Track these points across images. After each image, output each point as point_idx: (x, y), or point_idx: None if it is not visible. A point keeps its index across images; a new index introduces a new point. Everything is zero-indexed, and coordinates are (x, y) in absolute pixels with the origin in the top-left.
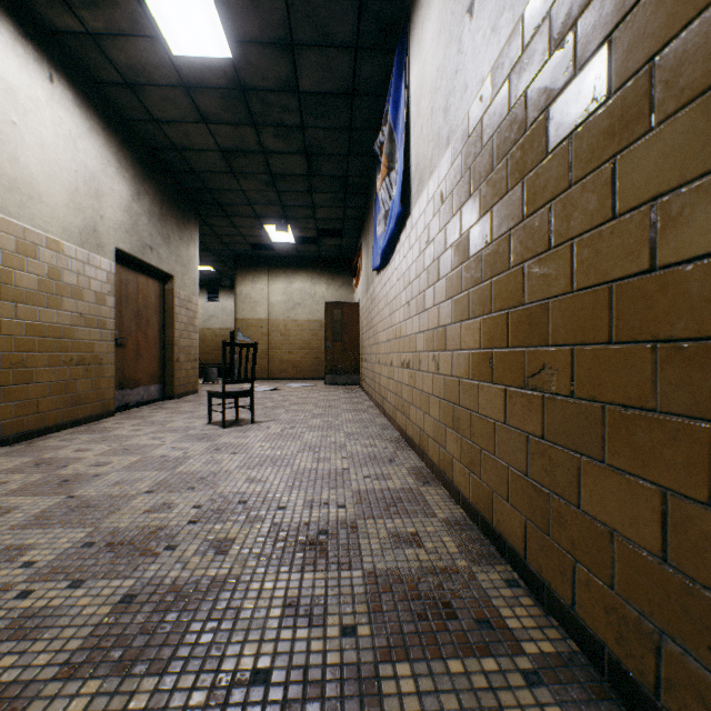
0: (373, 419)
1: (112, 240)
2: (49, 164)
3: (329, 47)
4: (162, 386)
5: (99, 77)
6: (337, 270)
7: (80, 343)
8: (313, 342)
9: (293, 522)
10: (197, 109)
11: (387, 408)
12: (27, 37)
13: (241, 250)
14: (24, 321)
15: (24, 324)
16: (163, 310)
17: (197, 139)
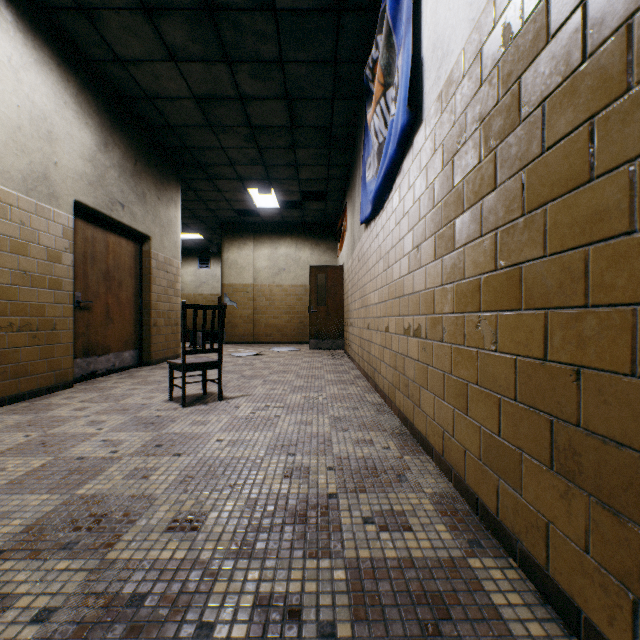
0: (363, 395)
1: (70, 191)
2: None
3: None
4: (138, 351)
5: None
6: (321, 235)
7: (24, 306)
8: (298, 307)
9: None
10: (162, 41)
11: (380, 382)
12: None
13: (227, 217)
14: None
15: None
16: (140, 272)
17: (168, 83)
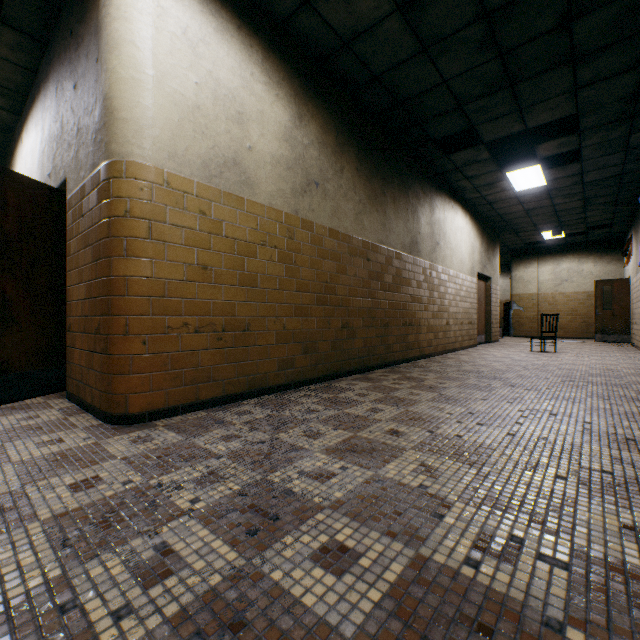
0: (637, 356)
1: (476, 269)
2: (465, 249)
3: (604, 168)
4: (485, 336)
5: (476, 204)
6: (604, 249)
7: (470, 315)
8: (579, 309)
9: (596, 367)
10: (518, 201)
11: None
12: (462, 207)
13: (516, 247)
14: (462, 308)
15: (462, 309)
16: (485, 296)
17: (512, 210)
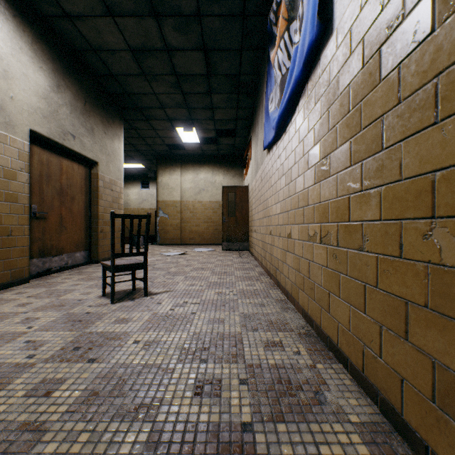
0: (268, 291)
1: (26, 121)
2: None
3: None
4: (88, 252)
5: None
6: (231, 164)
7: None
8: (214, 218)
9: None
10: None
11: (282, 280)
12: None
13: (161, 150)
14: None
15: None
16: (89, 190)
17: (108, 37)
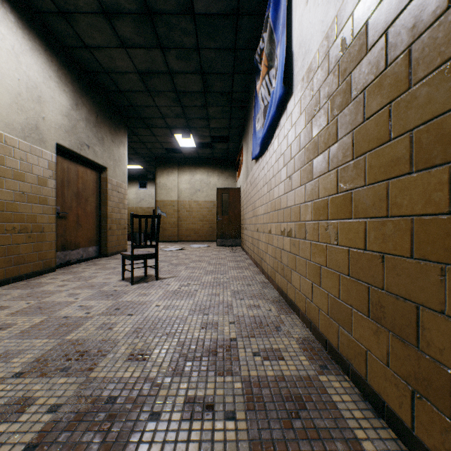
0: (254, 276)
1: (53, 137)
2: None
3: None
4: (98, 247)
5: (38, 6)
6: (225, 166)
7: (22, 215)
8: (209, 216)
9: None
10: (116, 34)
11: (265, 267)
12: None
13: (159, 153)
14: None
15: None
16: (99, 192)
17: (119, 63)
